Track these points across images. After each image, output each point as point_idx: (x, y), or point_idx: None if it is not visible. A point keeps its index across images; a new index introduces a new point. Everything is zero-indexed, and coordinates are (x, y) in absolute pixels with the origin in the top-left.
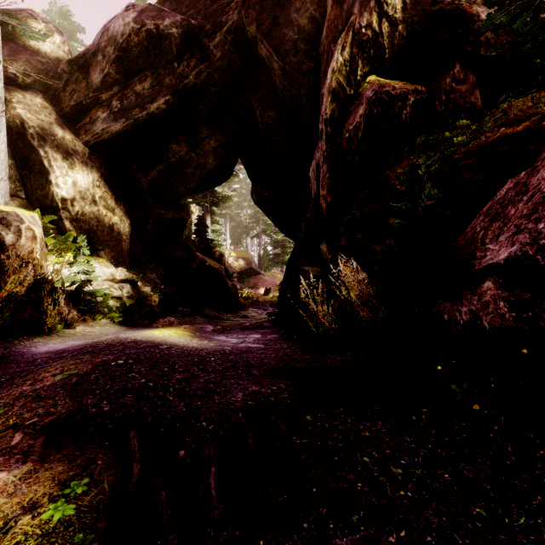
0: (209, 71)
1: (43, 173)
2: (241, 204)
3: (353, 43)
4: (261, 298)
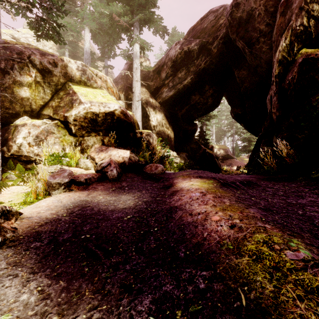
0: (210, 60)
1: (147, 117)
2: (221, 118)
3: (292, 35)
4: (234, 172)
